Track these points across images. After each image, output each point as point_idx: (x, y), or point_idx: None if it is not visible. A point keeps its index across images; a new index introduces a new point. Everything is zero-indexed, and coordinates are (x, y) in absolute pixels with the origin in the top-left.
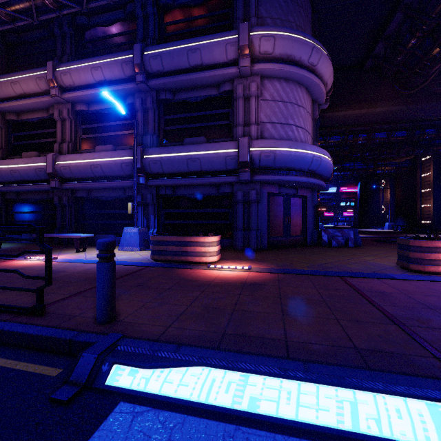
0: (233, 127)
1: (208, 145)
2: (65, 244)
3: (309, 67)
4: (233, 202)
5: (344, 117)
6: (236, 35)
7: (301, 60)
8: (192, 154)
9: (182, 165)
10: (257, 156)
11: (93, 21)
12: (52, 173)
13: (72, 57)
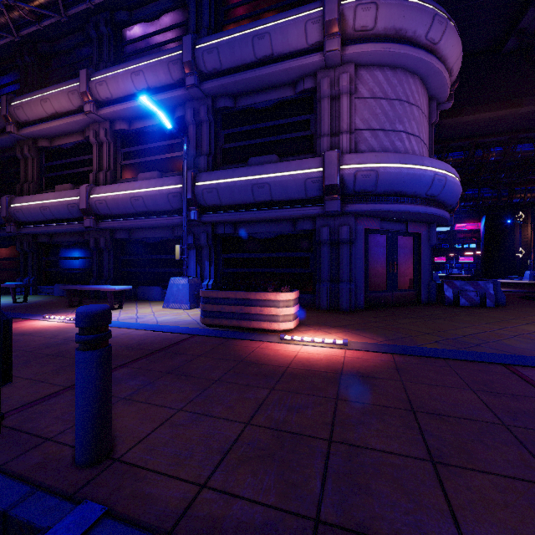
0: (315, 139)
1: (281, 165)
2: (102, 297)
3: (426, 47)
4: (316, 242)
5: (471, 124)
6: (320, 7)
7: (416, 36)
8: (259, 178)
9: (246, 193)
10: (351, 176)
11: (135, 16)
12: (86, 210)
13: (111, 64)
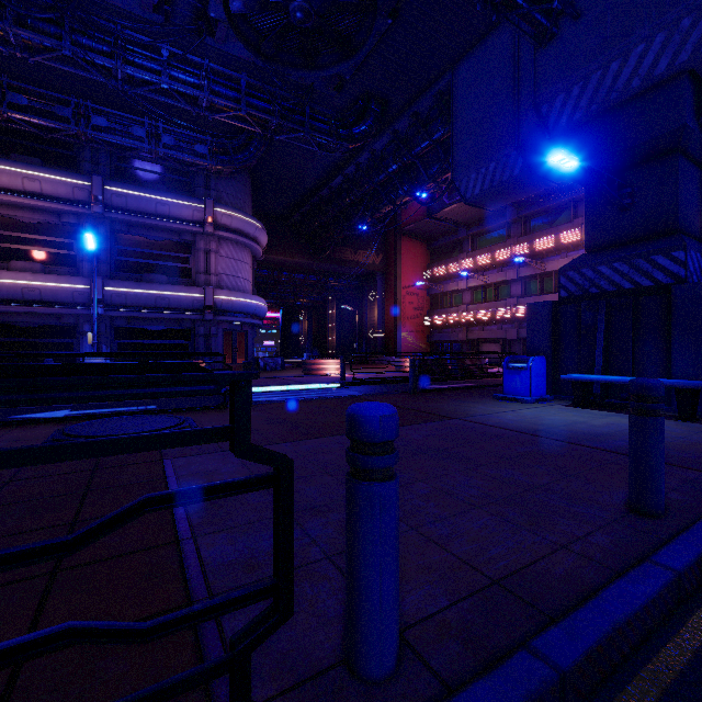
0: (193, 271)
1: (177, 288)
2: None
3: (253, 238)
4: (195, 335)
5: (272, 258)
6: (203, 205)
7: (249, 234)
8: (162, 293)
9: (151, 301)
10: (220, 302)
11: None
12: None
13: None
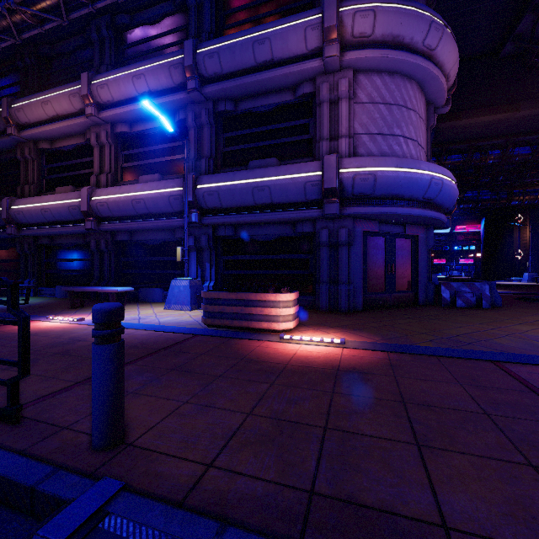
0: (314, 142)
1: (281, 168)
2: (103, 299)
3: (423, 53)
4: (315, 245)
5: (469, 127)
6: (320, 14)
7: (413, 43)
8: (259, 181)
9: (247, 195)
10: (349, 179)
11: (136, 20)
12: (87, 212)
13: (112, 67)
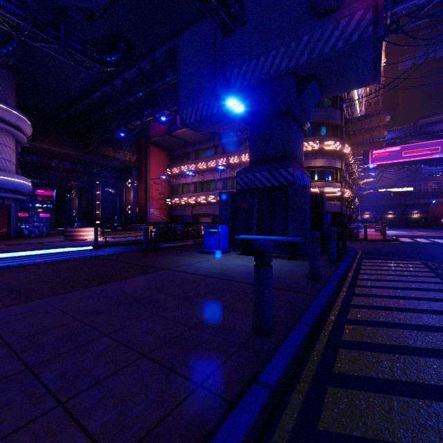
0: None
1: None
2: None
3: (15, 126)
4: None
5: (41, 147)
6: None
7: (10, 121)
8: None
9: None
10: None
11: None
12: None
13: None
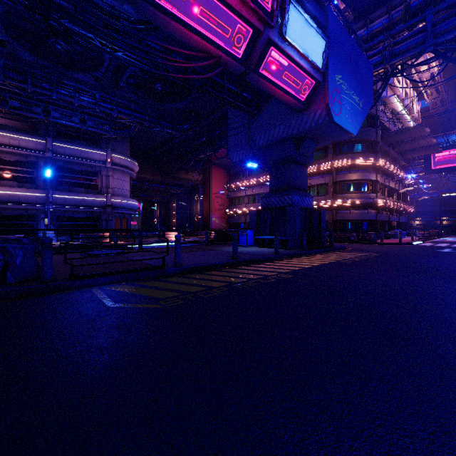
0: (99, 186)
1: (92, 195)
2: None
3: (131, 169)
4: (101, 220)
5: (139, 176)
6: (105, 153)
7: (129, 167)
8: (84, 198)
9: (78, 202)
10: (114, 203)
11: None
12: None
13: None
